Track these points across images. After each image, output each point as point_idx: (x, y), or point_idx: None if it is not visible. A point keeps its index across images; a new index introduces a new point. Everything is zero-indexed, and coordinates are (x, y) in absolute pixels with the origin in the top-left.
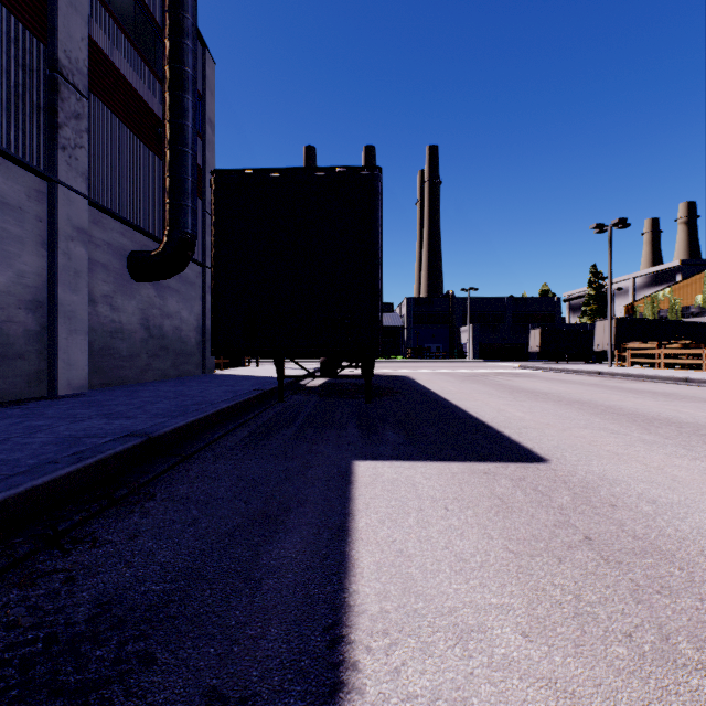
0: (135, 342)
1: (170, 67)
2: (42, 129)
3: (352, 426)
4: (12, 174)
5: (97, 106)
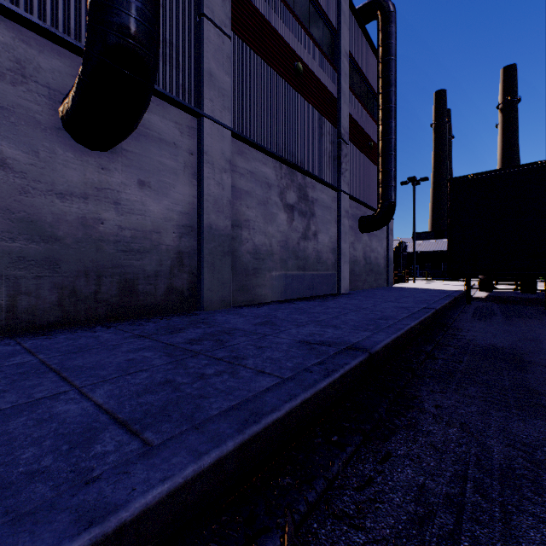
0: (360, 267)
1: (382, 108)
2: (335, 168)
3: None
4: (328, 193)
5: (349, 145)
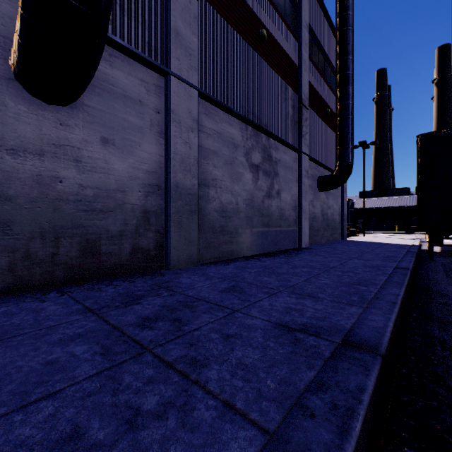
0: (318, 222)
1: (340, 75)
2: (296, 131)
3: None
4: (290, 154)
5: (309, 110)
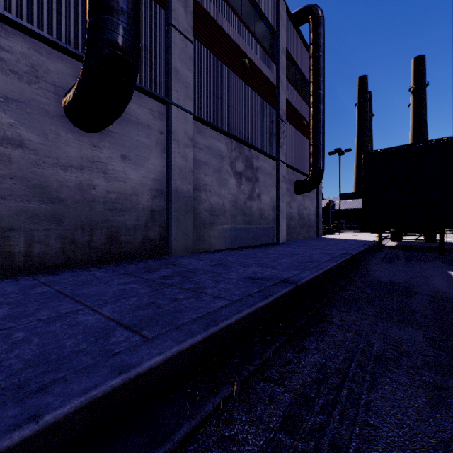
0: (295, 221)
1: (313, 94)
2: (275, 142)
3: (438, 262)
4: (269, 162)
5: (286, 124)
